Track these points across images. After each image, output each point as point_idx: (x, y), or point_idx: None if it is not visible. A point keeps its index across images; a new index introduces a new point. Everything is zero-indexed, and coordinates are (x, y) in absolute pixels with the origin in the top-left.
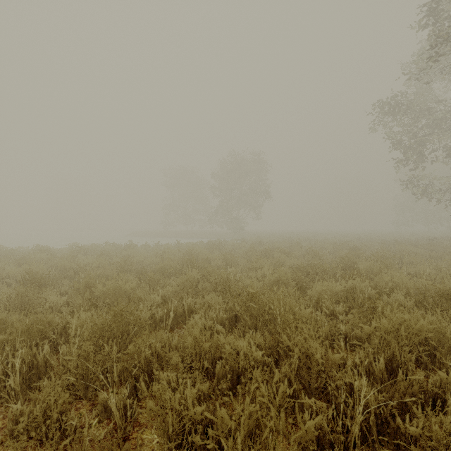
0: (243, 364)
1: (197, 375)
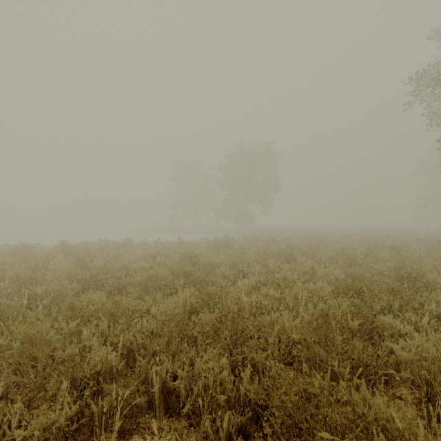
0: None
1: None
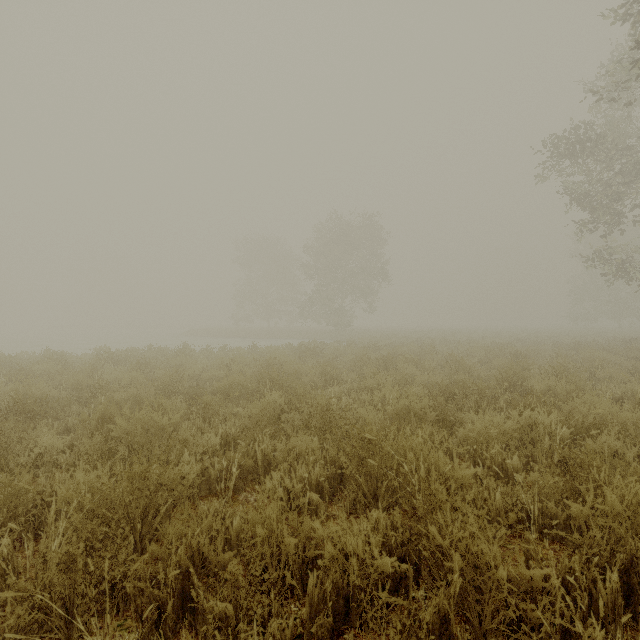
0: (357, 580)
1: (272, 600)
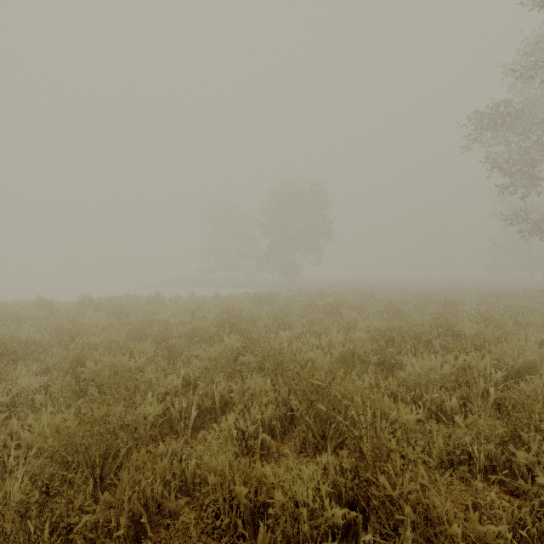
0: (307, 530)
1: None
